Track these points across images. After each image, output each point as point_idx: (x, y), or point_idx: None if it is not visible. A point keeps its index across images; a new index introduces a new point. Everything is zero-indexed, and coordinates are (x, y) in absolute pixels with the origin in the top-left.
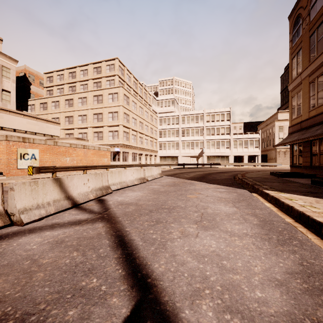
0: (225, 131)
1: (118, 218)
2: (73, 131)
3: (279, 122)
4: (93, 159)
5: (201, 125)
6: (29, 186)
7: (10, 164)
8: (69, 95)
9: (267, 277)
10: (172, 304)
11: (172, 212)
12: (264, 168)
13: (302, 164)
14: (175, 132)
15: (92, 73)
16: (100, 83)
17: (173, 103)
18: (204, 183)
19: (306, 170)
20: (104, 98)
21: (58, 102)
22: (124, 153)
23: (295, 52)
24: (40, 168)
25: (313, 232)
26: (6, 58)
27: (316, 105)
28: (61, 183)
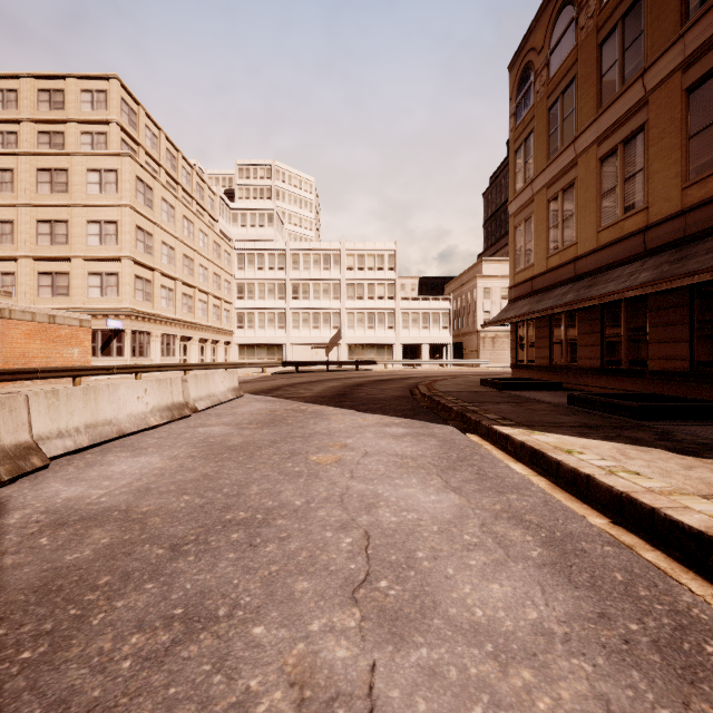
0: (385, 293)
1: None
2: None
3: (485, 280)
4: (29, 351)
5: (336, 275)
6: None
7: None
8: None
9: None
10: None
11: (260, 541)
12: (459, 370)
13: (535, 363)
14: (277, 288)
15: (34, 104)
16: (62, 135)
17: (271, 221)
18: (349, 411)
19: (541, 375)
20: (74, 180)
21: None
22: (137, 335)
23: (522, 137)
24: None
25: (688, 566)
26: None
27: (560, 246)
28: None
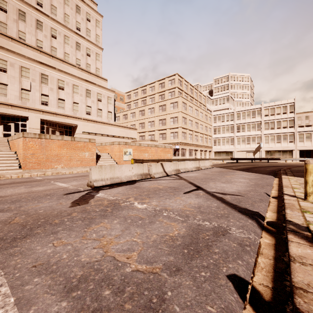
0: (287, 125)
1: (188, 179)
2: (145, 134)
3: None
4: (161, 155)
5: (258, 120)
6: (154, 165)
7: (120, 157)
8: (142, 107)
9: (235, 189)
10: (205, 189)
11: (212, 179)
12: None
13: None
14: (230, 128)
15: (158, 88)
16: (164, 95)
17: (228, 100)
18: (243, 172)
19: None
20: (167, 107)
21: (135, 113)
22: (182, 150)
23: None
24: (136, 160)
25: (278, 188)
26: (109, 91)
27: None
28: (162, 165)
